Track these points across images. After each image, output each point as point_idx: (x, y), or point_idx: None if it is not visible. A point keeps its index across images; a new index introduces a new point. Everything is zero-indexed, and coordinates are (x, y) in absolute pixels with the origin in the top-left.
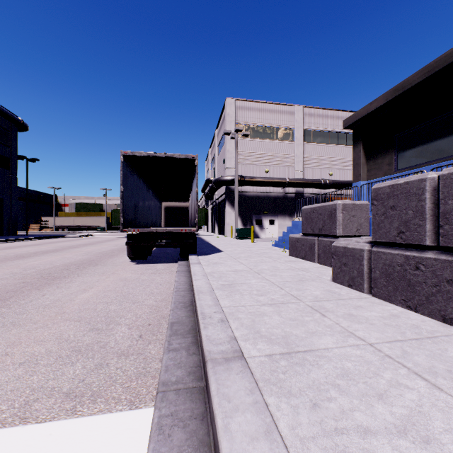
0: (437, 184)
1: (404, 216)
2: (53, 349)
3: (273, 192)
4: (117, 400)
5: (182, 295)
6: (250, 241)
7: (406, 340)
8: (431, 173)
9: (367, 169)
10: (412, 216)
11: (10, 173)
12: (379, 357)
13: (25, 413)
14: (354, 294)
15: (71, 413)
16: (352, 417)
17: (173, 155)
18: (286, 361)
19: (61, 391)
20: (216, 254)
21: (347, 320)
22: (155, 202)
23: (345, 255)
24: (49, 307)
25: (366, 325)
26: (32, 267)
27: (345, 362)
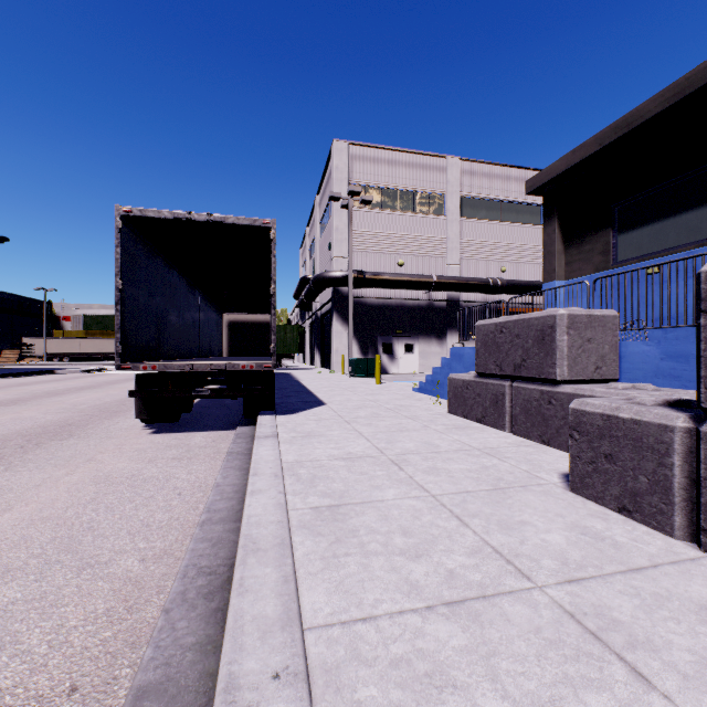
0: None
1: None
2: None
3: (411, 298)
4: None
5: (216, 539)
6: (373, 380)
7: None
8: None
9: (565, 261)
10: None
11: None
12: None
13: None
14: (652, 541)
15: None
16: None
17: (225, 218)
18: None
19: None
20: (313, 411)
21: None
22: (208, 314)
23: (610, 434)
24: None
25: None
26: None
27: None
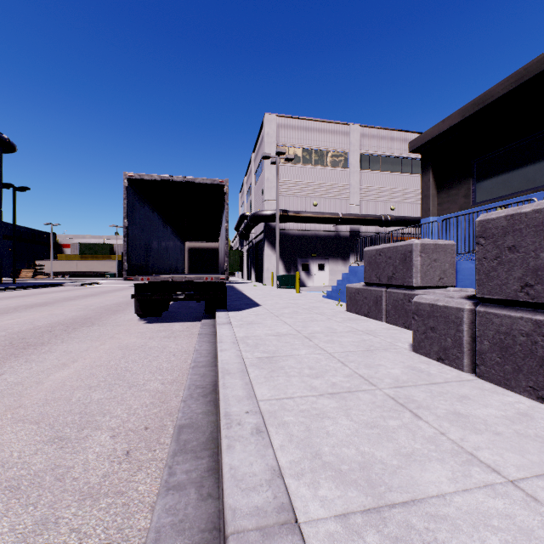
0: None
1: (533, 262)
2: None
3: (323, 230)
4: None
5: (202, 374)
6: (295, 290)
7: None
8: None
9: (438, 202)
10: None
11: None
12: (540, 516)
13: None
14: (450, 373)
15: None
16: None
17: (194, 179)
18: (376, 532)
19: None
20: (252, 309)
21: (455, 425)
22: (175, 242)
23: (433, 315)
24: (1, 396)
25: (489, 437)
26: (3, 329)
27: (484, 532)
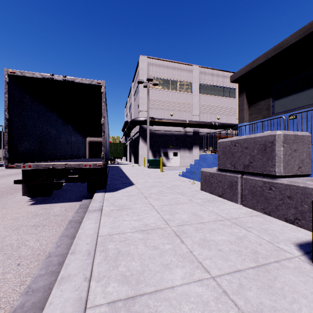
0: None
1: None
2: None
3: (176, 131)
4: None
5: None
6: (159, 170)
7: None
8: None
9: (249, 113)
10: None
11: None
12: None
13: None
14: None
15: None
16: None
17: (74, 79)
18: None
19: None
20: (127, 189)
21: None
22: (77, 137)
23: None
24: None
25: None
26: None
27: None
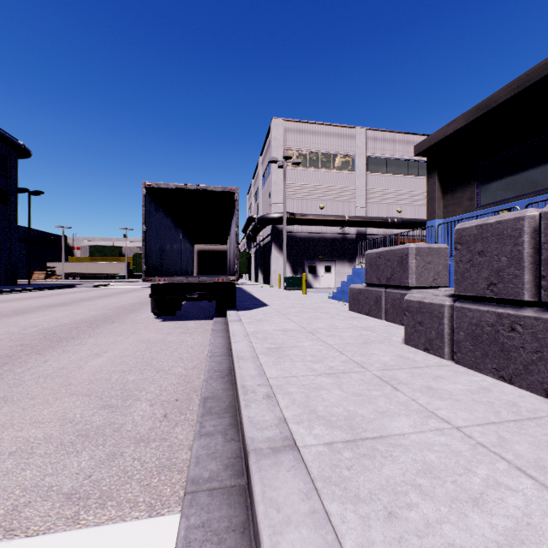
0: (538, 224)
1: (496, 264)
2: (53, 433)
3: (329, 232)
4: (132, 504)
5: (219, 361)
6: (301, 292)
7: (502, 422)
8: (530, 210)
9: (443, 205)
10: (506, 264)
11: (8, 209)
12: (469, 445)
13: (11, 522)
14: (433, 360)
15: (72, 523)
16: (440, 532)
17: (207, 187)
18: (351, 451)
19: (61, 491)
20: (261, 309)
21: (425, 395)
22: (186, 245)
23: (421, 311)
24: (52, 377)
25: (450, 402)
26: (34, 326)
27: (426, 452)
